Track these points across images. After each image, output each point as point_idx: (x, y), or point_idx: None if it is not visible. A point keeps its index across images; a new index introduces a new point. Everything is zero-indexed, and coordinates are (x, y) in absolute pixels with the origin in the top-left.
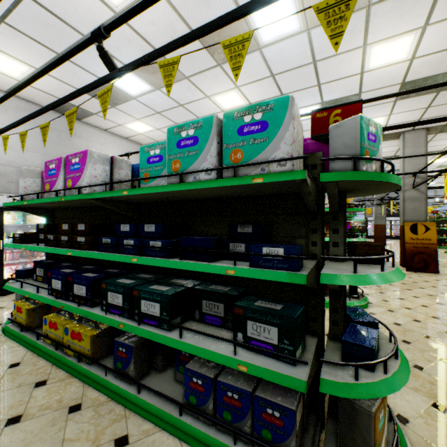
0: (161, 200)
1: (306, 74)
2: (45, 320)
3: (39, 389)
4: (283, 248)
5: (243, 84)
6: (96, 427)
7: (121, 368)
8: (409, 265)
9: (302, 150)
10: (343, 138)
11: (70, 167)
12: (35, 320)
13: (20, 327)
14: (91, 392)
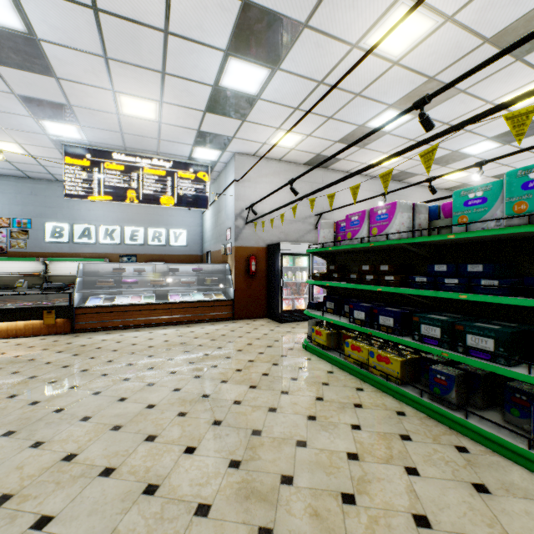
0: (473, 241)
1: None
2: (347, 343)
3: (361, 392)
4: None
5: None
6: (428, 431)
7: (439, 393)
8: None
9: None
10: None
11: (376, 218)
12: (330, 343)
13: (319, 346)
14: (406, 407)
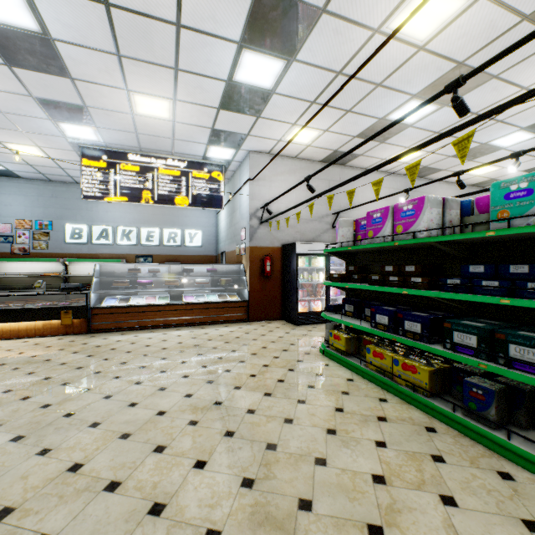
0: (515, 238)
1: None
2: (368, 349)
3: (384, 403)
4: None
5: None
6: (464, 452)
7: (475, 409)
8: None
9: None
10: None
11: (400, 215)
12: (350, 349)
13: (338, 351)
14: (436, 422)
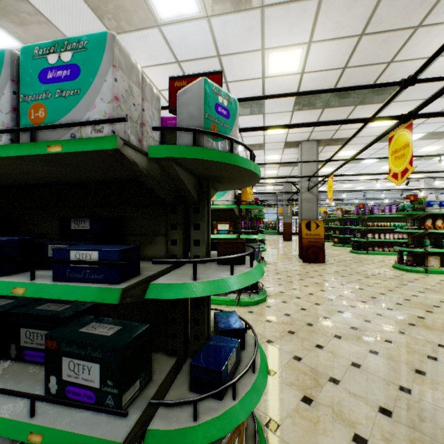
0: None
1: (213, 68)
2: None
3: None
4: (97, 251)
5: (146, 66)
6: None
7: None
8: (305, 257)
9: (158, 125)
10: (189, 107)
11: None
12: None
13: None
14: None
